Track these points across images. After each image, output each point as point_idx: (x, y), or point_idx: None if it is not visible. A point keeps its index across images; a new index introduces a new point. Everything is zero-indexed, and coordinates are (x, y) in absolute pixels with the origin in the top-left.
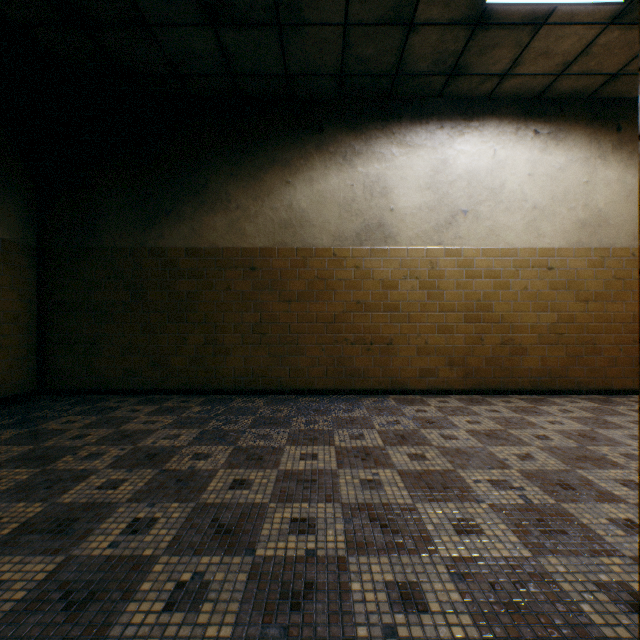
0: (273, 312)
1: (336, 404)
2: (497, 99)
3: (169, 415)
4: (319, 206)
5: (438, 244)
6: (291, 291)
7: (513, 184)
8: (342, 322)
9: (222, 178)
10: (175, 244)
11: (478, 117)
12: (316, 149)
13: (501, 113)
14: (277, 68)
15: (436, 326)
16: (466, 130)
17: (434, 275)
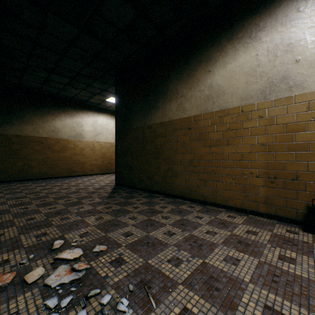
0: (49, 155)
1: (72, 178)
2: (107, 109)
3: (26, 184)
4: (64, 127)
5: (95, 140)
6: (55, 150)
7: (111, 128)
8: (70, 158)
9: (31, 114)
10: (11, 133)
11: (103, 112)
12: (63, 112)
13: (108, 112)
14: (55, 92)
15: (94, 159)
16: (101, 115)
17: (94, 147)
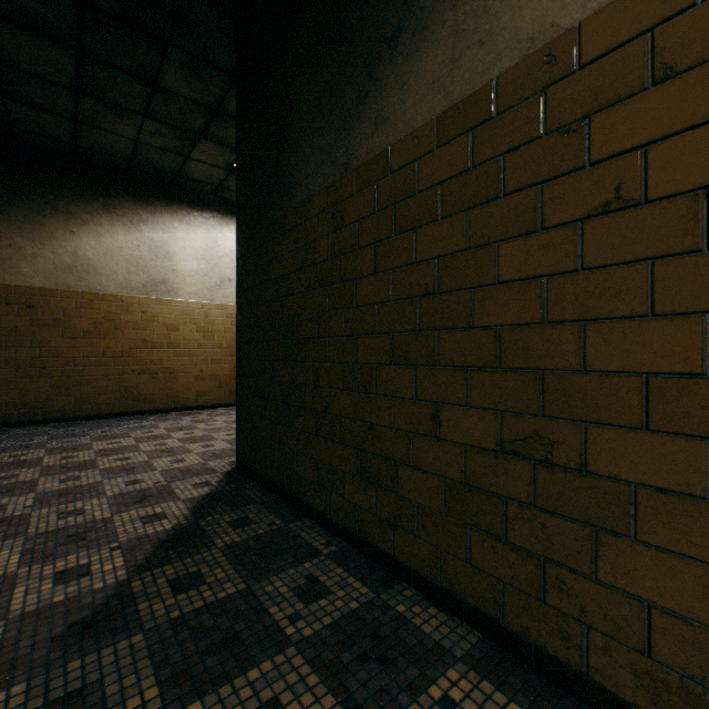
0: (56, 348)
1: (126, 421)
2: None
3: None
4: (107, 258)
5: (211, 300)
6: (77, 329)
7: None
8: (130, 356)
9: None
10: None
11: None
12: (104, 209)
13: None
14: (67, 139)
15: (210, 359)
16: (231, 223)
17: (208, 322)
